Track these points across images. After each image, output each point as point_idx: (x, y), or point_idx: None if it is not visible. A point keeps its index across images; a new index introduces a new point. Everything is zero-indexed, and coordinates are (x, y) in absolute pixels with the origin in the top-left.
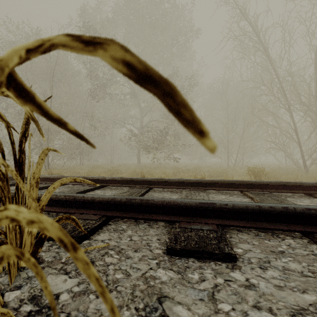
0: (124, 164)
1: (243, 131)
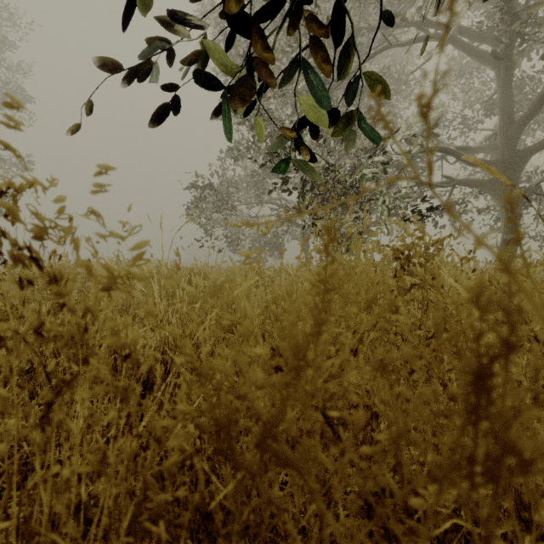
0: None
1: None
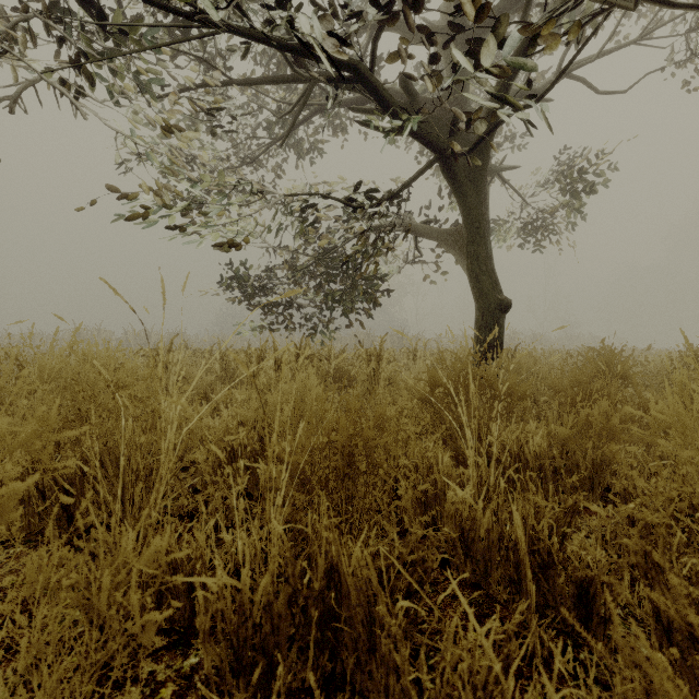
0: None
1: None
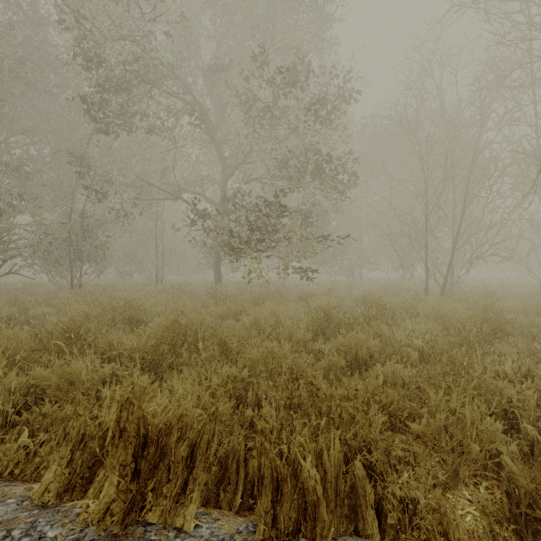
0: (179, 286)
1: (464, 206)
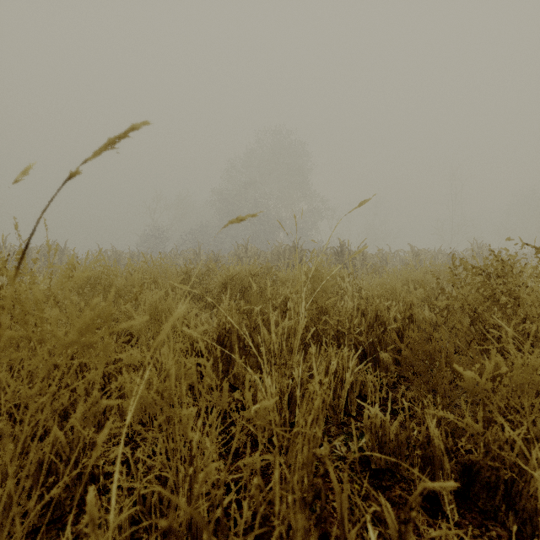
0: None
1: None
